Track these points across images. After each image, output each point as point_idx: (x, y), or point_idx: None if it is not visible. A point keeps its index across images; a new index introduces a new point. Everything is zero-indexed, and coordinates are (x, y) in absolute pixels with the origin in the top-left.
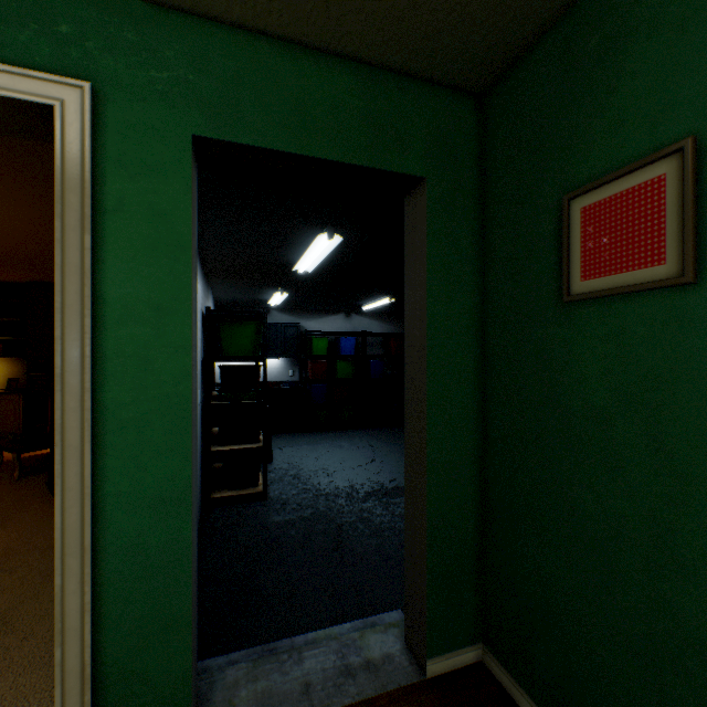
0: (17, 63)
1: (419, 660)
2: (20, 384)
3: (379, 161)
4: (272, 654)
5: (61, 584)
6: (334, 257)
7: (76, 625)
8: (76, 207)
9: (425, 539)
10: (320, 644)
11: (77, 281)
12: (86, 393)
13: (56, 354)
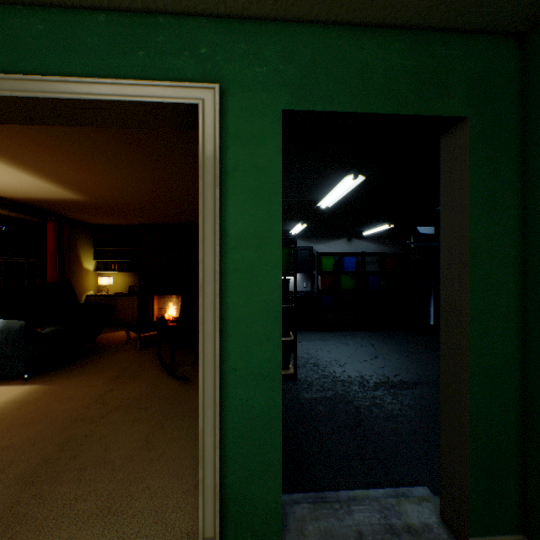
0: (177, 80)
1: (458, 535)
2: (135, 290)
3: (424, 109)
4: (326, 502)
5: (202, 426)
6: (350, 194)
7: (211, 456)
8: (211, 170)
9: (466, 432)
10: (364, 502)
11: (211, 221)
12: (217, 298)
13: (199, 270)
